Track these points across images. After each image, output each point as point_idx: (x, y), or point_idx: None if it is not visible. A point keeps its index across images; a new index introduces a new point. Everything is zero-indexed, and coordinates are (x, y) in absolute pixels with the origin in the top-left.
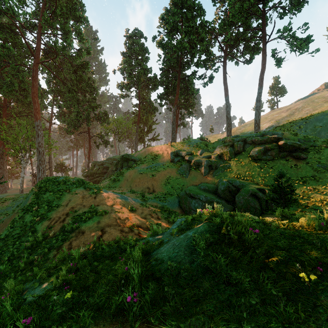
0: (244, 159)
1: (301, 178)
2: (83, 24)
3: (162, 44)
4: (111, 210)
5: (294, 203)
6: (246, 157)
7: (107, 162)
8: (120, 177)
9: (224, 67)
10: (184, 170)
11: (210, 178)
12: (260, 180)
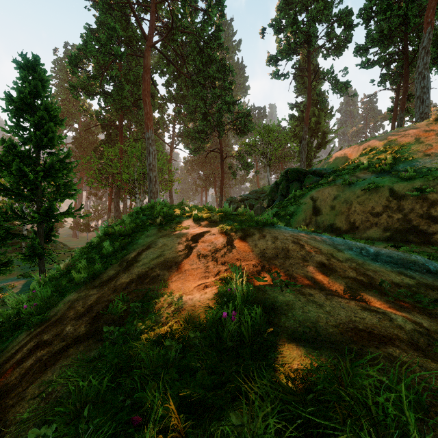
0: None
1: None
2: None
3: None
4: None
5: None
6: None
7: (250, 196)
8: (292, 206)
9: None
10: None
11: None
12: None
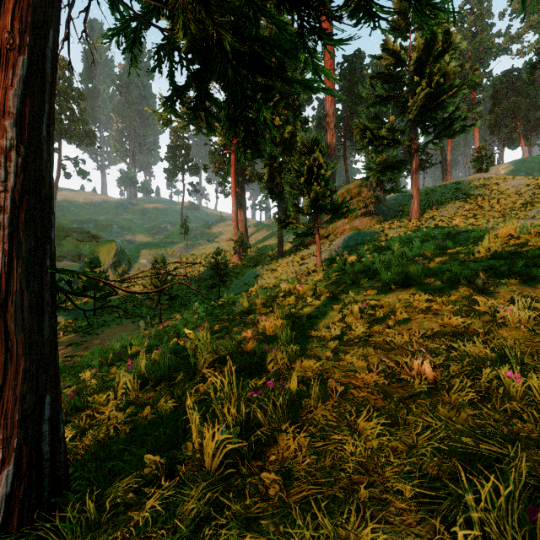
0: (72, 240)
1: None
2: None
3: None
4: None
5: None
6: (74, 239)
7: None
8: None
9: None
10: None
11: None
12: (85, 252)
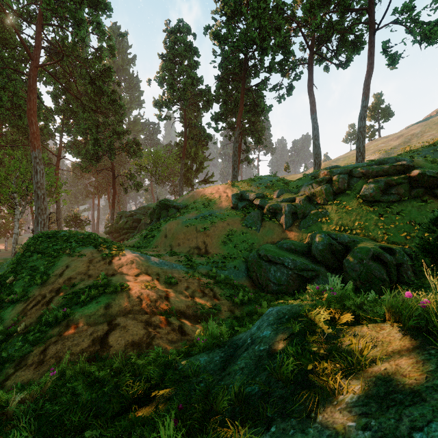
0: (350, 201)
1: None
2: (104, 13)
3: (218, 36)
4: (133, 284)
5: None
6: (354, 197)
7: (139, 212)
8: (156, 231)
9: (309, 71)
10: (254, 221)
11: (295, 231)
12: (379, 234)
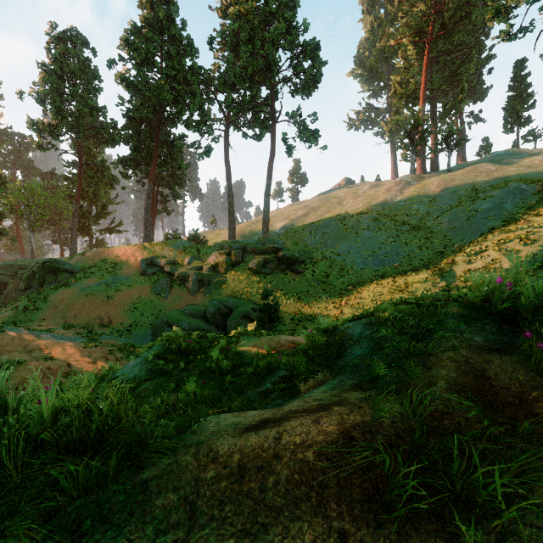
0: (242, 272)
1: (297, 294)
2: None
3: (126, 81)
4: (30, 359)
5: (277, 321)
6: (245, 269)
7: (2, 272)
8: (41, 302)
9: (226, 139)
10: (163, 288)
11: (200, 297)
12: (258, 298)
